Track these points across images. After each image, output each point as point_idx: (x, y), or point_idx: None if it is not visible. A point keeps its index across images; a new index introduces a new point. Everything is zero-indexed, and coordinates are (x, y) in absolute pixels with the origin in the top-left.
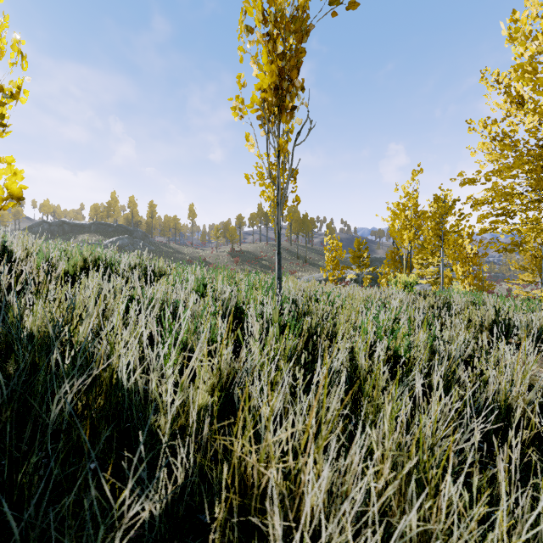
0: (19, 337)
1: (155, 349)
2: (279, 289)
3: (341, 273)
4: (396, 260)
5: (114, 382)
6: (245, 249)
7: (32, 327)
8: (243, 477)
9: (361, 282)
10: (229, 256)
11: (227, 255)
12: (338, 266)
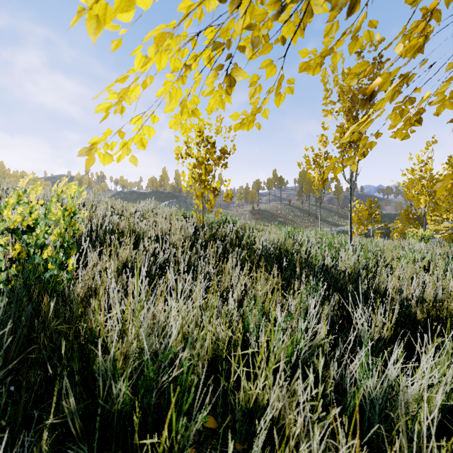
0: (280, 251)
1: (340, 254)
2: (351, 237)
3: (365, 228)
4: (410, 217)
5: (329, 263)
6: (263, 208)
7: (287, 247)
8: (379, 291)
9: (370, 236)
10: (250, 214)
11: (249, 214)
12: (362, 223)
